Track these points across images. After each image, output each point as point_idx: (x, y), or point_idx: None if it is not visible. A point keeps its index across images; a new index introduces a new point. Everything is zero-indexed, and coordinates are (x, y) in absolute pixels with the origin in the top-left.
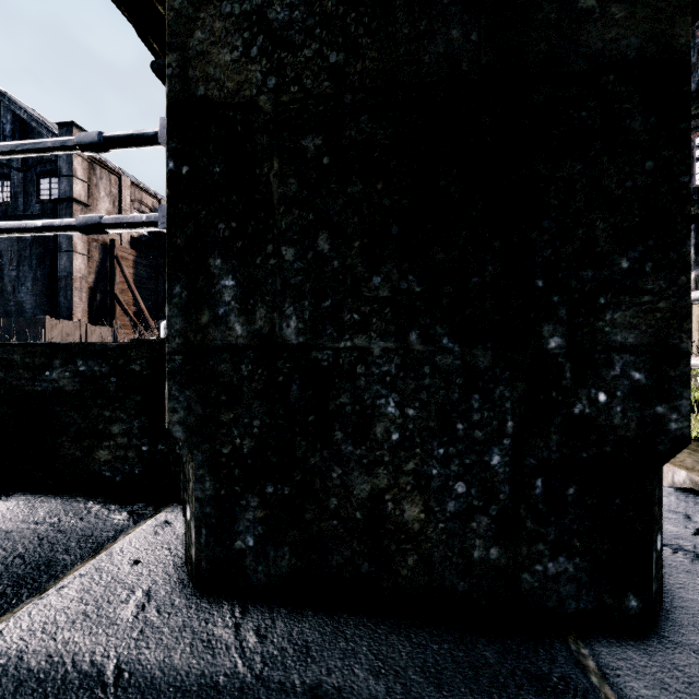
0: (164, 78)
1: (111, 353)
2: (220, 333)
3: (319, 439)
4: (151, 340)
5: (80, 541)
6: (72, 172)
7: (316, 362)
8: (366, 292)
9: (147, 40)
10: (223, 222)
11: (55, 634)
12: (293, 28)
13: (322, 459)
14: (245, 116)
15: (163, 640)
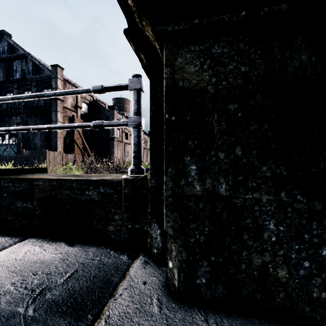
0: (146, 69)
1: (114, 184)
2: (189, 189)
3: (236, 238)
4: (132, 179)
5: (115, 270)
6: (57, 86)
7: (234, 203)
8: (259, 173)
9: (138, 53)
10: (190, 141)
11: (131, 318)
12: (223, 56)
13: (238, 247)
14: (201, 95)
15: (178, 325)
